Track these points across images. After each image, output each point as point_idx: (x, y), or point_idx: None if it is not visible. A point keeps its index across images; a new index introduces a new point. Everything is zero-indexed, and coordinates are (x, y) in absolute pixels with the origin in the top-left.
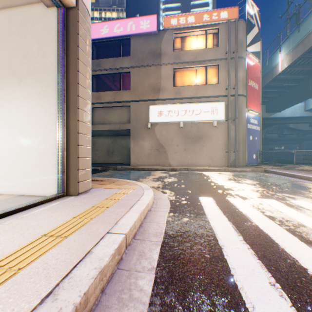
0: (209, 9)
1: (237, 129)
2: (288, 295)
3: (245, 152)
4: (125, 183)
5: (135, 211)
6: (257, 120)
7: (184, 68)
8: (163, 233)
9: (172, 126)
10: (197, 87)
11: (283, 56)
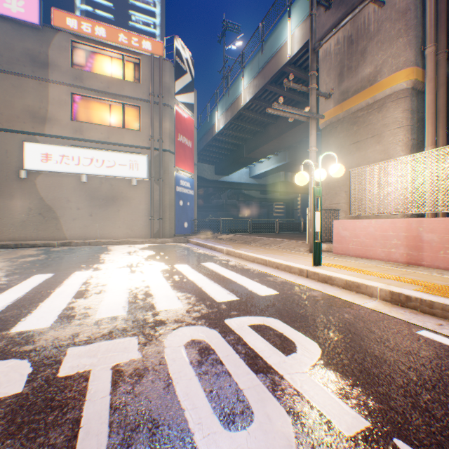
0: (157, 23)
1: (163, 191)
2: None
3: (174, 220)
4: None
5: None
6: (191, 182)
7: (91, 97)
8: None
9: (70, 180)
10: (110, 129)
11: (220, 116)
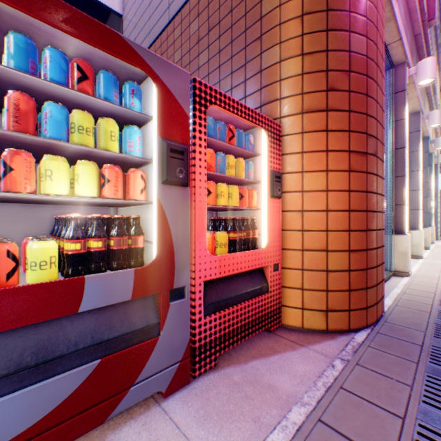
0: None
1: None
2: None
3: None
4: None
5: None
6: None
7: None
8: None
9: None
10: None
11: None
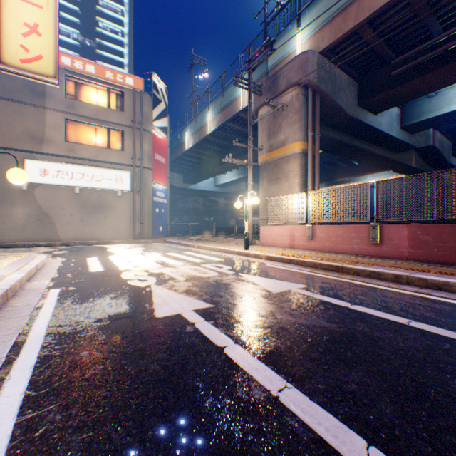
0: (125, 32)
1: (143, 201)
2: (106, 269)
3: (152, 225)
4: (8, 254)
5: (37, 261)
6: (165, 193)
7: (82, 122)
8: (58, 268)
9: (65, 191)
10: (99, 149)
11: (189, 137)
